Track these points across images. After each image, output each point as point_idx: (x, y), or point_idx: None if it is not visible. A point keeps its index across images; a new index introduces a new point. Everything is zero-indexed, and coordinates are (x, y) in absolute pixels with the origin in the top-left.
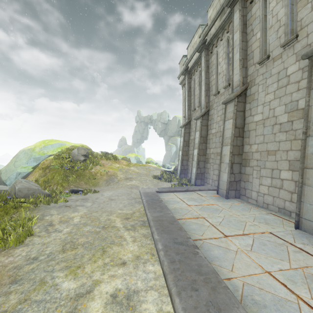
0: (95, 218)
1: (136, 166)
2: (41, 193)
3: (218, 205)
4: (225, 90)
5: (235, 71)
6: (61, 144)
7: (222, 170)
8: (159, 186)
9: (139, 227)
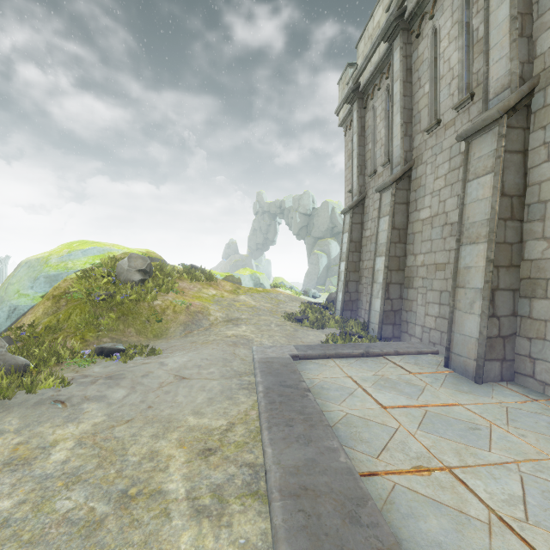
0: (115, 450)
1: (250, 292)
2: (0, 365)
3: (467, 408)
4: (457, 113)
5: (497, 53)
6: (103, 249)
7: (462, 308)
8: (299, 338)
9: (238, 498)
